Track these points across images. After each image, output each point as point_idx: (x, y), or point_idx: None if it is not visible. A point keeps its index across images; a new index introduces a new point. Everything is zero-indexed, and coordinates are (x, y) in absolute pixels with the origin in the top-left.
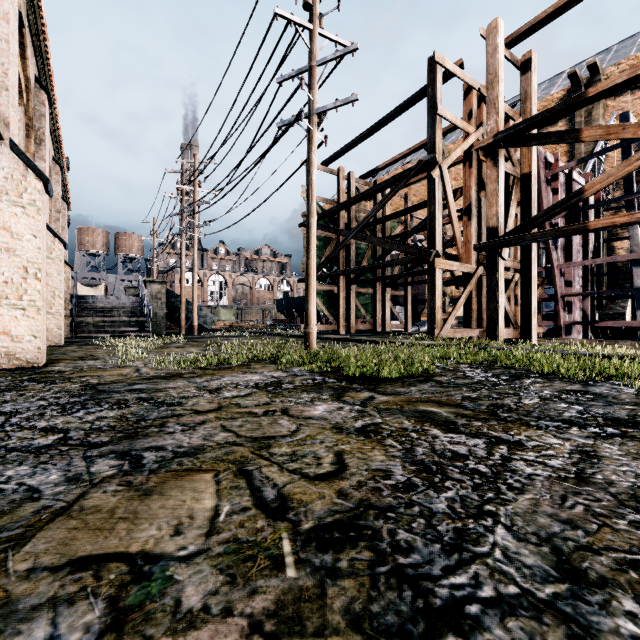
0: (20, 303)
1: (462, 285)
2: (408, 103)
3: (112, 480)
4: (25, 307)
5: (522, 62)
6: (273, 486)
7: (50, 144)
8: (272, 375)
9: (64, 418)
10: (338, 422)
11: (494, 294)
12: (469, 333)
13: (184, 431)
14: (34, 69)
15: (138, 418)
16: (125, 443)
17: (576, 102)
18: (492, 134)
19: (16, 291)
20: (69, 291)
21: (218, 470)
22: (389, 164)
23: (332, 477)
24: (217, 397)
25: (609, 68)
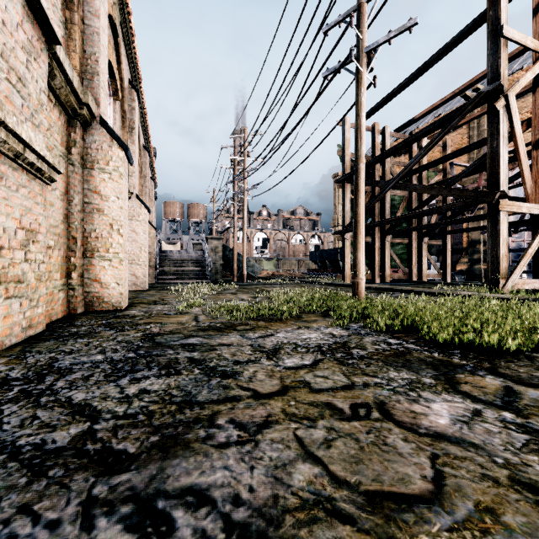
0: (107, 255)
1: (515, 232)
2: (457, 39)
3: None
4: (111, 258)
5: None
6: None
7: (141, 135)
8: (331, 333)
9: (106, 387)
10: (510, 461)
11: None
12: None
13: (241, 444)
14: (128, 74)
15: (183, 399)
16: (154, 466)
17: None
18: None
19: (104, 245)
20: (154, 247)
21: None
22: (428, 112)
23: None
24: (277, 366)
25: None
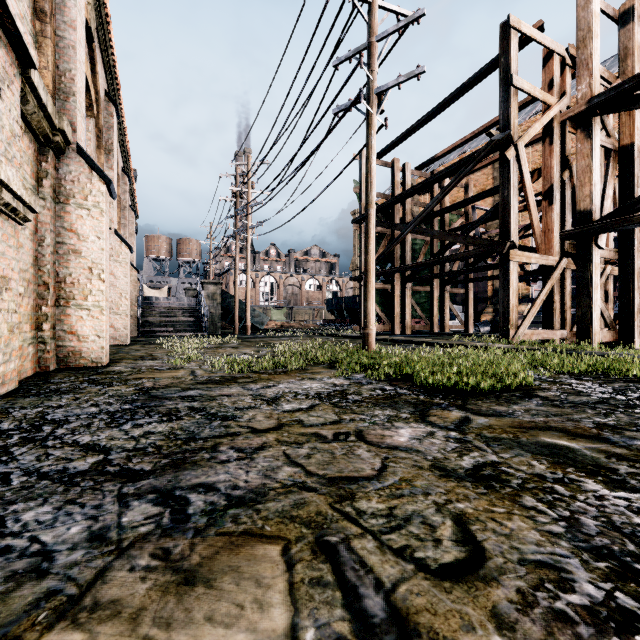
0: (85, 303)
1: (534, 281)
2: (474, 80)
3: (145, 544)
4: (90, 307)
5: (621, 13)
6: (376, 586)
7: (119, 156)
8: (333, 382)
9: (110, 432)
10: (436, 458)
11: (587, 289)
12: (550, 335)
13: (240, 460)
14: (104, 84)
15: (188, 436)
16: (169, 475)
17: None
18: (585, 100)
19: (82, 292)
20: (135, 293)
21: (287, 538)
22: (449, 151)
23: (468, 574)
24: (275, 410)
25: None
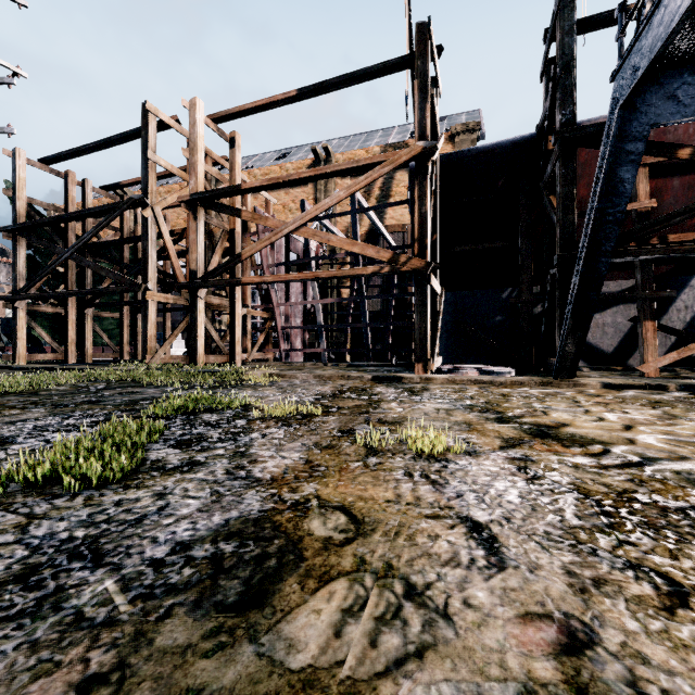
0: None
1: (219, 315)
2: (135, 134)
3: None
4: None
5: (230, 138)
6: None
7: None
8: None
9: None
10: None
11: (194, 326)
12: None
13: None
14: None
15: None
16: None
17: (236, 190)
18: (190, 193)
19: None
20: None
21: None
22: (134, 183)
23: None
24: None
25: (338, 154)
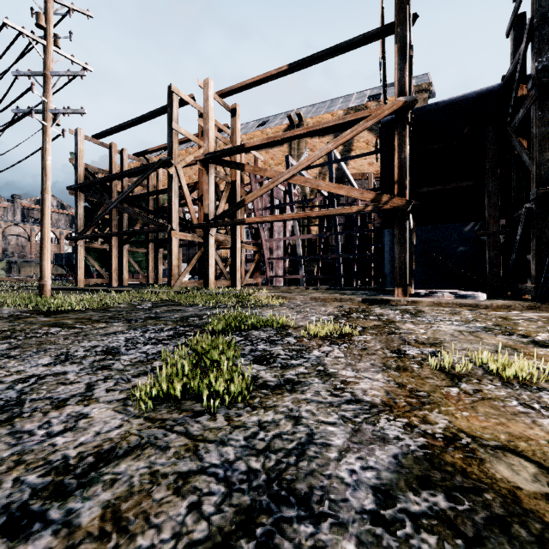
0: None
1: (218, 249)
2: (161, 111)
3: None
4: None
5: (232, 109)
6: None
7: None
8: None
9: None
10: None
11: (207, 257)
12: None
13: None
14: None
15: None
16: None
17: (241, 148)
18: (204, 153)
19: None
20: None
21: None
22: (157, 150)
23: None
24: None
25: (308, 119)
